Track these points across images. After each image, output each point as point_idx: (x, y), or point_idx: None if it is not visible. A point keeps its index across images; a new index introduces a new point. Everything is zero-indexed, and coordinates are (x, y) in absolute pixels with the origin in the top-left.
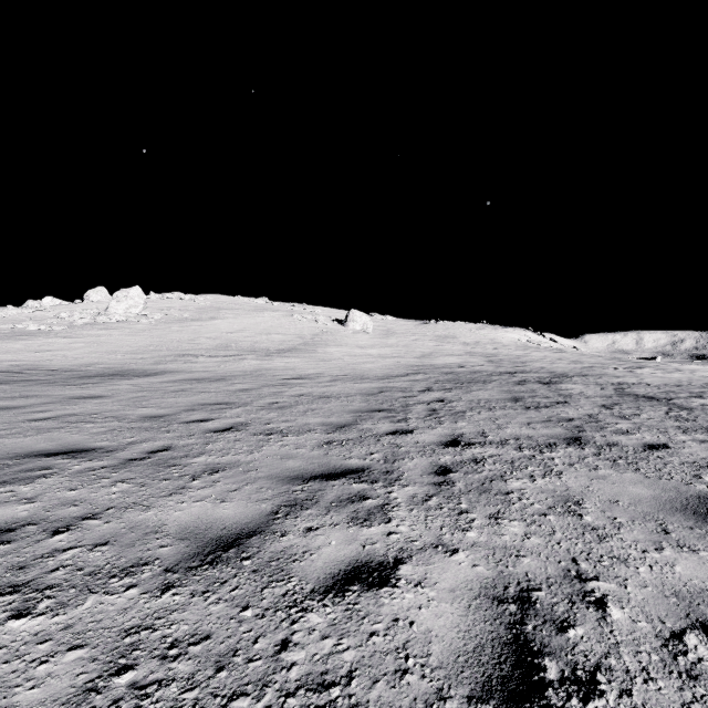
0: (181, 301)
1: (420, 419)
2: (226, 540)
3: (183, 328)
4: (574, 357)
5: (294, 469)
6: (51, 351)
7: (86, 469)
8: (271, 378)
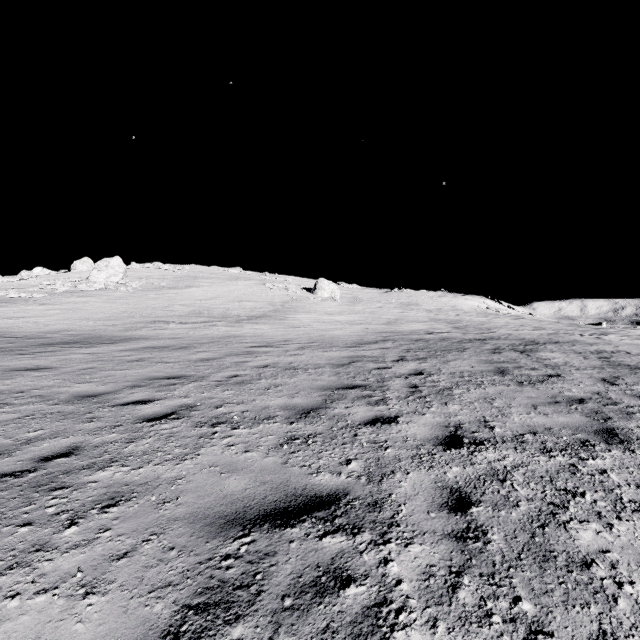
0: (160, 270)
1: (402, 400)
2: None
3: (159, 295)
4: (535, 324)
5: (234, 497)
6: (25, 317)
7: None
8: (237, 346)
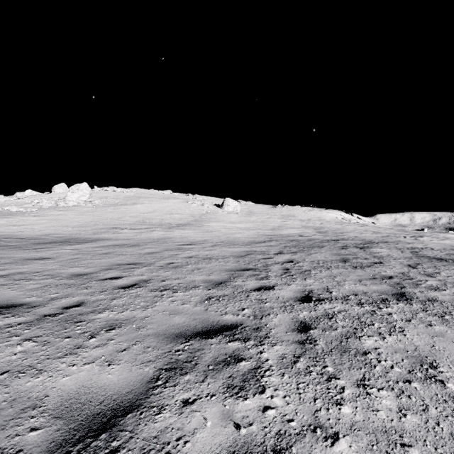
0: (115, 192)
1: (278, 277)
2: (100, 419)
3: (114, 210)
4: (375, 229)
5: (179, 326)
6: (24, 225)
7: (5, 326)
8: (171, 244)
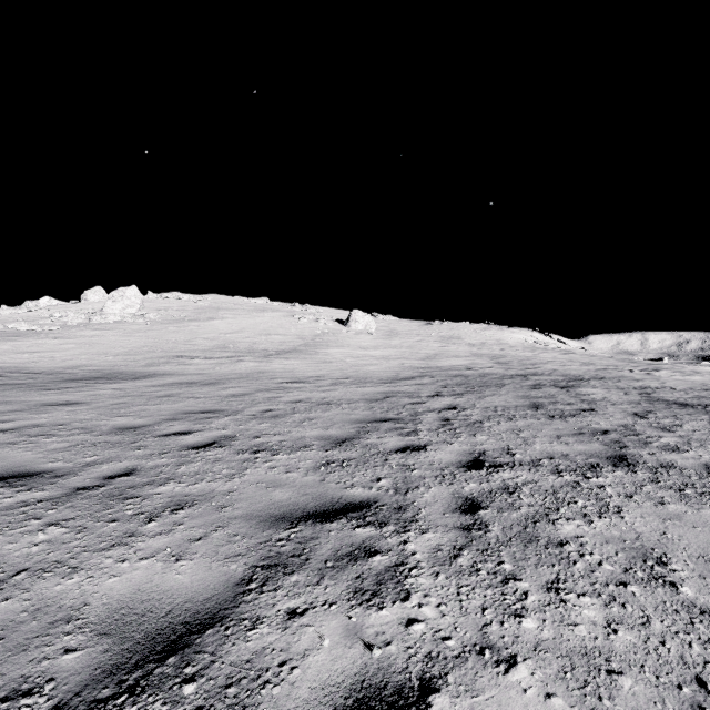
0: (180, 301)
1: (433, 432)
2: (167, 636)
3: (179, 328)
4: (585, 359)
5: (281, 504)
6: (39, 352)
7: (18, 504)
8: (268, 382)
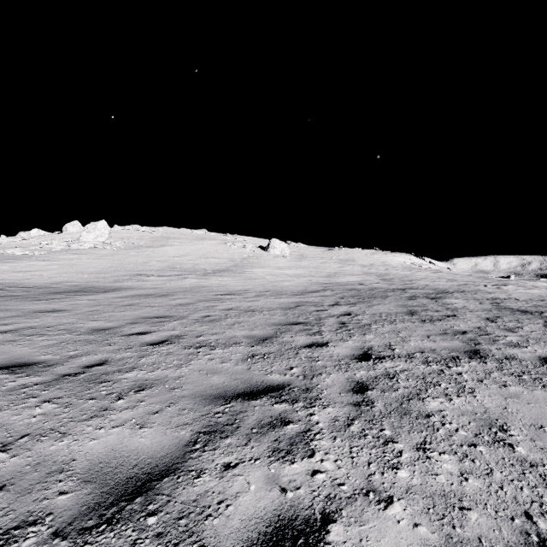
0: (139, 232)
1: (333, 332)
2: (134, 483)
3: (138, 253)
4: (450, 276)
5: (218, 386)
6: (31, 271)
7: (19, 386)
8: (206, 294)
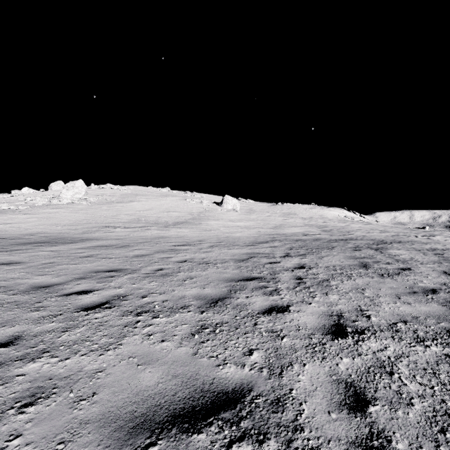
0: (111, 190)
1: (291, 290)
2: None
3: (110, 207)
4: (381, 228)
5: (147, 394)
6: (11, 223)
7: None
8: (164, 245)
